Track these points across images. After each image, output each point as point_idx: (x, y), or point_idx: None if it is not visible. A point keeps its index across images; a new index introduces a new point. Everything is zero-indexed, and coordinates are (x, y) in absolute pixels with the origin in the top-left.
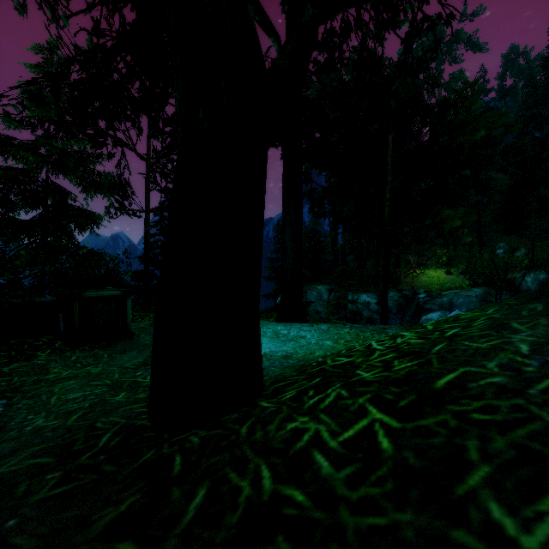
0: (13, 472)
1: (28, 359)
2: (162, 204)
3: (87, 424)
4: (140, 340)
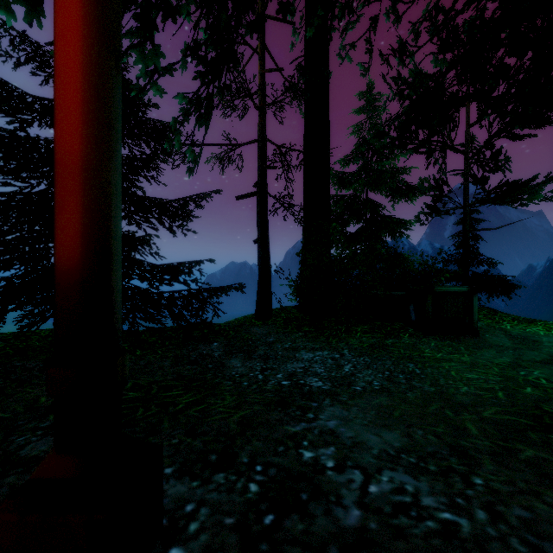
0: (501, 419)
1: (397, 338)
2: (486, 195)
3: (530, 404)
4: (487, 339)
